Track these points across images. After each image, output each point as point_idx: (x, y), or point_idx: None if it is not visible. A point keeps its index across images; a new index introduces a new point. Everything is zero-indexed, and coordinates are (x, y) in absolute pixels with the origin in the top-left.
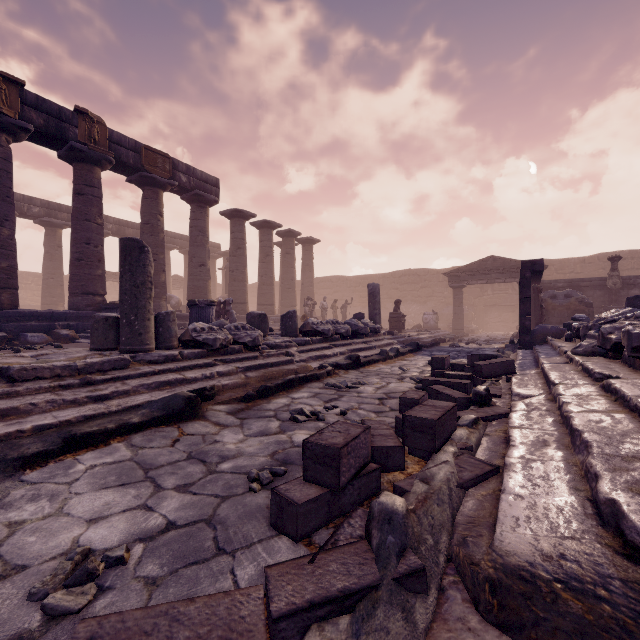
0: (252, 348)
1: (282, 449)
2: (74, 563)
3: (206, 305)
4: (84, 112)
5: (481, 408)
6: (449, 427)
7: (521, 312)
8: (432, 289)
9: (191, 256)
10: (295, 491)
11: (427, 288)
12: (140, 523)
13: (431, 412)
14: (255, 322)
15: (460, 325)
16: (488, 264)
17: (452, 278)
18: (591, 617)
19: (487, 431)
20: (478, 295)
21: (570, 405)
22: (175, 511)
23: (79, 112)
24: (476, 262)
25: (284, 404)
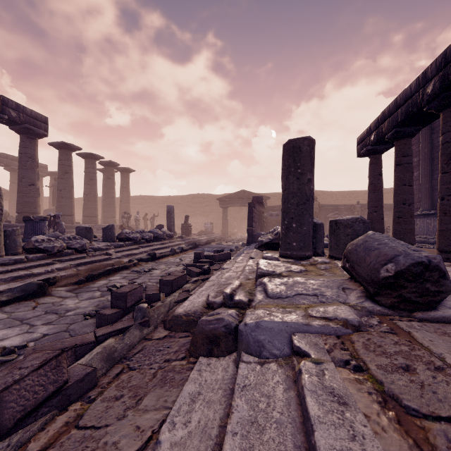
0: (81, 251)
1: (102, 303)
2: (1, 350)
3: (40, 220)
4: None
5: (204, 275)
6: (181, 283)
7: (248, 225)
8: (212, 207)
9: (21, 177)
10: (107, 311)
11: (209, 206)
12: (28, 337)
13: (172, 277)
14: (82, 233)
15: (226, 231)
16: (241, 194)
17: (221, 202)
18: (188, 320)
19: (201, 284)
20: (238, 212)
21: (230, 270)
22: (46, 331)
23: None
24: (235, 193)
25: (104, 283)
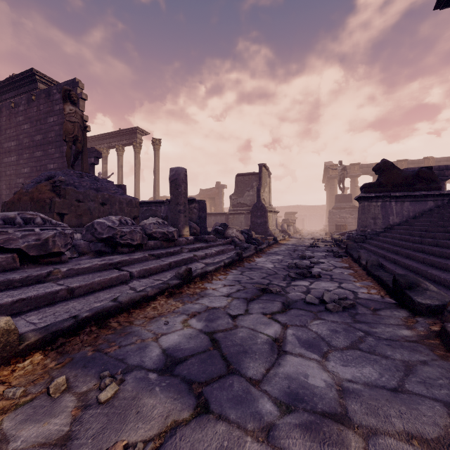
0: None
1: None
2: None
3: None
4: (426, 158)
5: None
6: None
7: None
8: None
9: None
10: None
11: None
12: None
13: None
14: None
15: None
16: None
17: None
18: None
19: None
20: None
21: None
22: None
23: (424, 158)
24: None
25: None
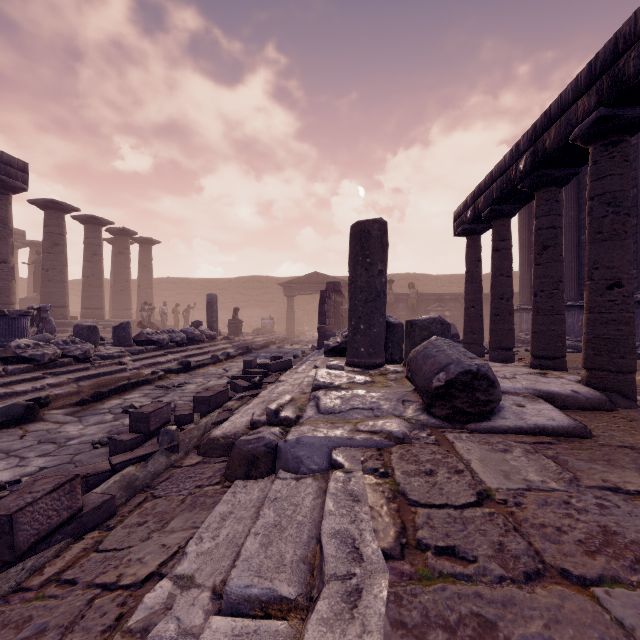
0: (83, 360)
1: (116, 429)
2: None
3: (19, 316)
4: None
5: (253, 390)
6: (221, 400)
7: (320, 322)
8: (273, 295)
9: None
10: (124, 437)
11: (269, 294)
12: (20, 471)
13: (210, 393)
14: (84, 334)
15: (292, 328)
16: (313, 278)
17: (286, 288)
18: (226, 443)
19: (248, 402)
20: (310, 302)
21: (287, 383)
22: (43, 464)
23: None
24: (304, 276)
25: (117, 404)
